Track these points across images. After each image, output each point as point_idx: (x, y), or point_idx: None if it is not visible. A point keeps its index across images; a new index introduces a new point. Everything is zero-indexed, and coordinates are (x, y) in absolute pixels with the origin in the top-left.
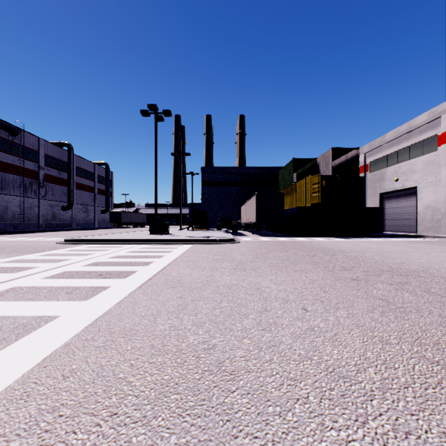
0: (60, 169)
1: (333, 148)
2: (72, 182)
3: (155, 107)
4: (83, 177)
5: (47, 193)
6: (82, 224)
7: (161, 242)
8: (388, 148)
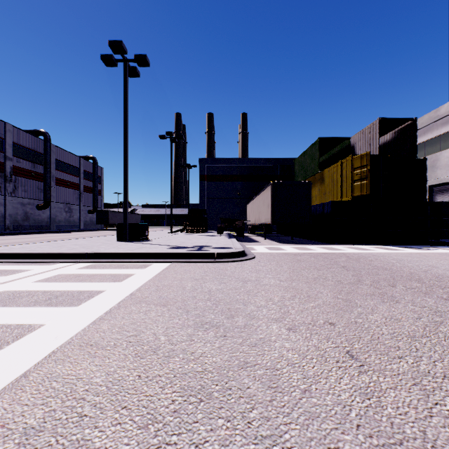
0: (35, 161)
1: (380, 118)
2: (48, 177)
3: (120, 46)
4: (66, 172)
5: (16, 189)
6: (64, 225)
7: (114, 258)
8: (443, 126)
